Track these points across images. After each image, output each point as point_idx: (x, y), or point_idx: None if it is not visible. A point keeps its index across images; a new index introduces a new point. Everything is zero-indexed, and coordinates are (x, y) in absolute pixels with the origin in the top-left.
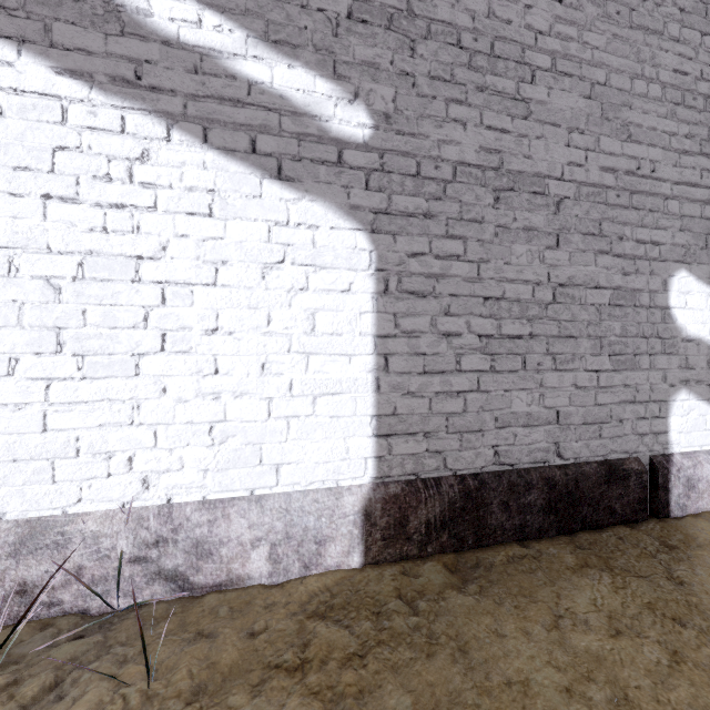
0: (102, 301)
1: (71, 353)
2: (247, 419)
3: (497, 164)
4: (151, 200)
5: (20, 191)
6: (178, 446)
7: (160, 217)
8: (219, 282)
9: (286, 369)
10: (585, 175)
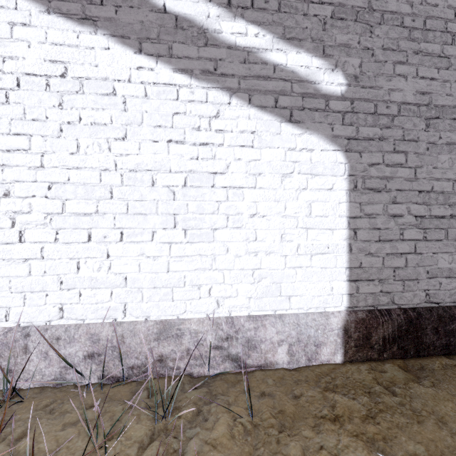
0: (196, 198)
1: (181, 228)
2: (273, 268)
3: (428, 102)
4: (221, 139)
5: (157, 139)
6: (235, 283)
7: (226, 149)
8: (257, 186)
9: (295, 238)
10: None
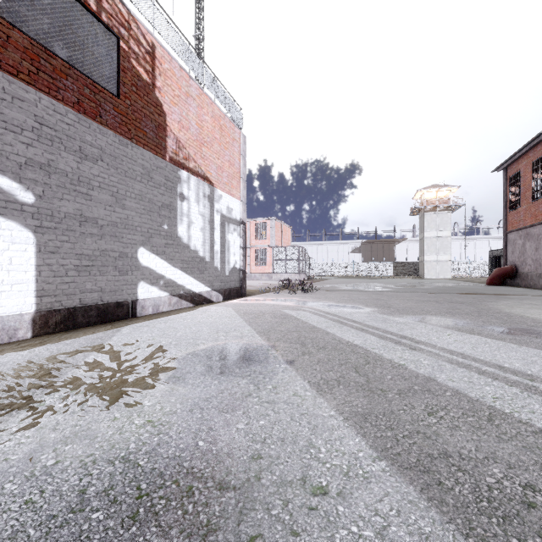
0: None
1: None
2: None
3: (81, 214)
4: None
5: None
6: None
7: None
8: None
9: (1, 276)
10: (111, 219)
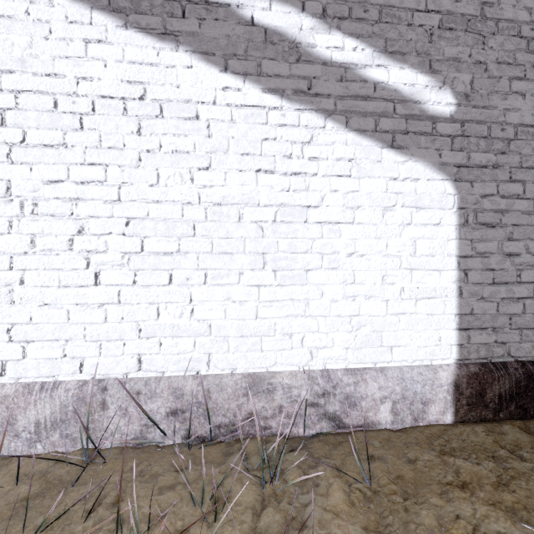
0: (288, 235)
1: (271, 269)
2: (373, 315)
3: None
4: (315, 168)
5: (244, 168)
6: (331, 331)
7: (320, 179)
8: (355, 221)
9: (398, 280)
10: None
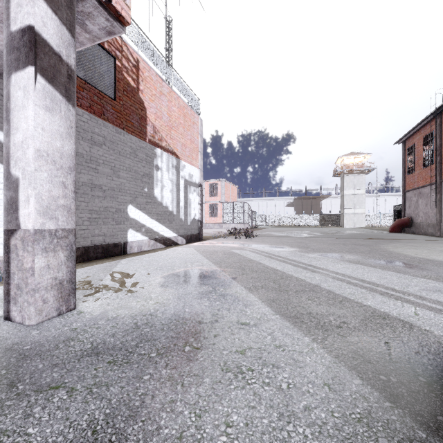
0: (2, 210)
1: None
2: None
3: (92, 182)
4: None
5: None
6: None
7: None
8: None
9: None
10: (110, 185)
